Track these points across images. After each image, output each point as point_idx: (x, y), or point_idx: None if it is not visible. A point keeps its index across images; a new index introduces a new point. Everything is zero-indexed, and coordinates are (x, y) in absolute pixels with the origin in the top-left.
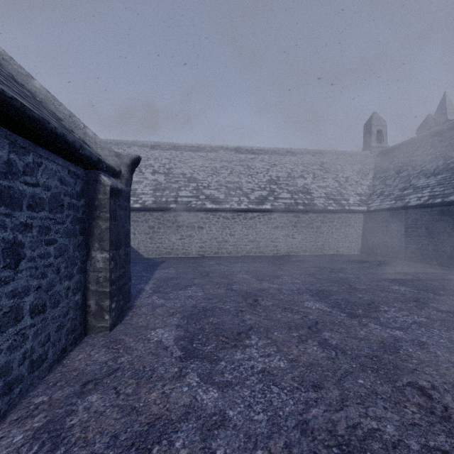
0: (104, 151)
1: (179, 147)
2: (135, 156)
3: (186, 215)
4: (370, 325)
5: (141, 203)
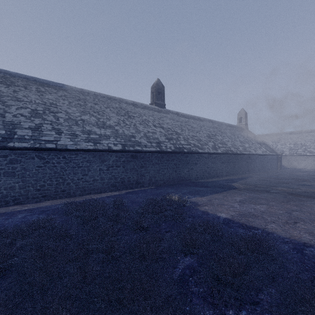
0: (278, 153)
1: (301, 132)
2: (282, 153)
3: (299, 157)
4: (312, 172)
5: (285, 154)
